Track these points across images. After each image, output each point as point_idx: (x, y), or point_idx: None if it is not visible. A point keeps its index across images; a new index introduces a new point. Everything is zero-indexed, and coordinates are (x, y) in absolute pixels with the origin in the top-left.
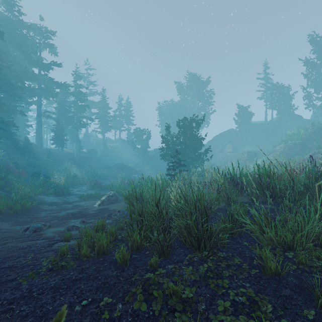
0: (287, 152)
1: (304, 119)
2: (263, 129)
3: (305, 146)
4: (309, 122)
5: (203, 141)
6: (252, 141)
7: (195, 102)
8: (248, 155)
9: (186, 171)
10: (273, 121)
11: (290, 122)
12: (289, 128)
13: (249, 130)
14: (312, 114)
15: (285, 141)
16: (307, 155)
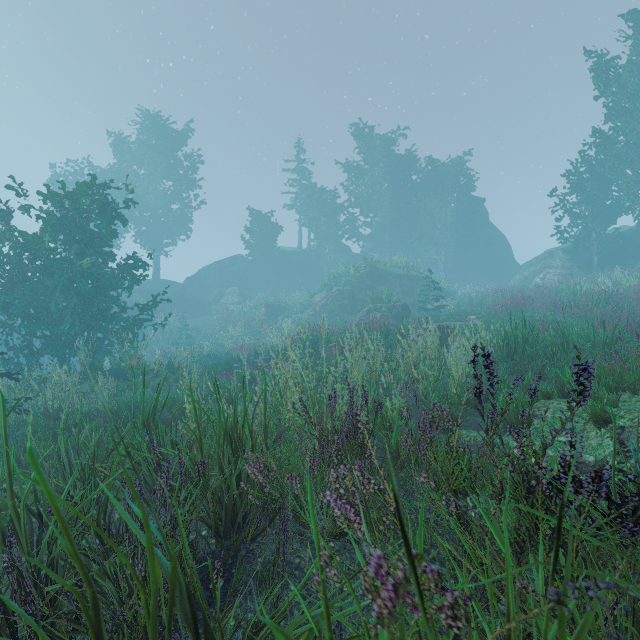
0: (331, 307)
1: (353, 253)
2: (295, 263)
3: (356, 297)
4: (359, 258)
5: (138, 268)
6: (277, 283)
7: (158, 182)
8: (268, 311)
9: (11, 378)
10: (312, 249)
11: (335, 255)
12: (334, 264)
13: (272, 261)
14: (362, 248)
15: (328, 287)
16: (359, 314)
